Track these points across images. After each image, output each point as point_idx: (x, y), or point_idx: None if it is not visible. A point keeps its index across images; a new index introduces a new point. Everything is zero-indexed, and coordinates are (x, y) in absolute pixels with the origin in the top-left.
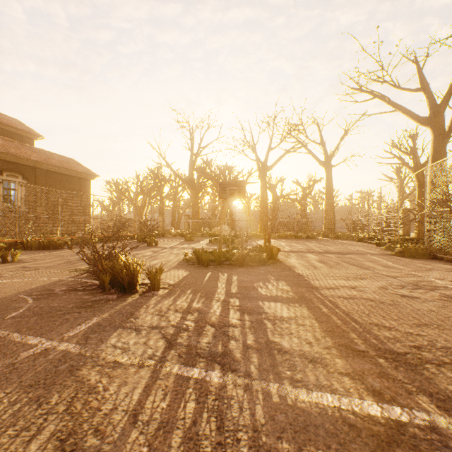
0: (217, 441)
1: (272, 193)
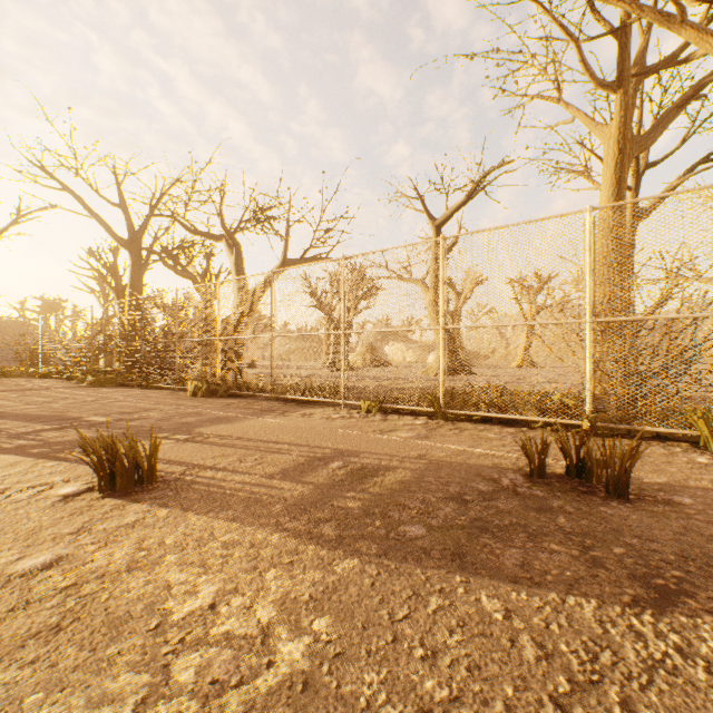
0: None
1: None
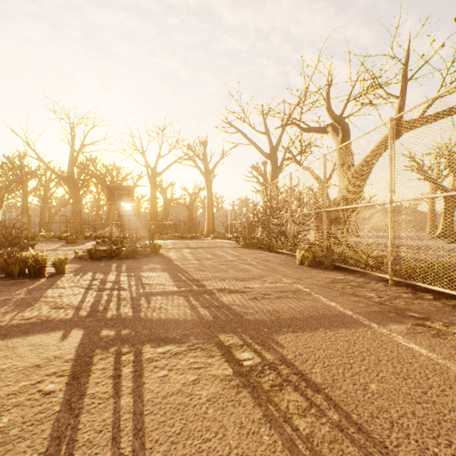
0: (119, 300)
1: (164, 196)
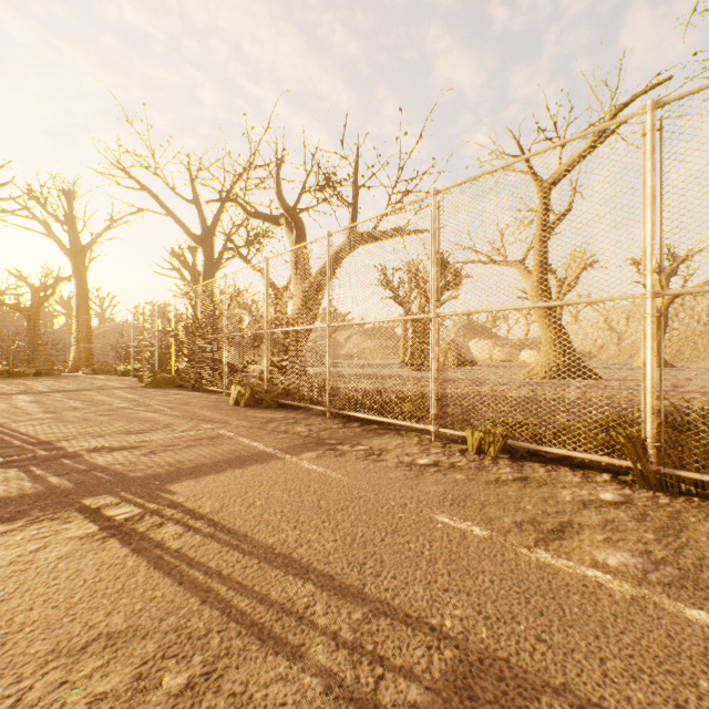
0: None
1: None
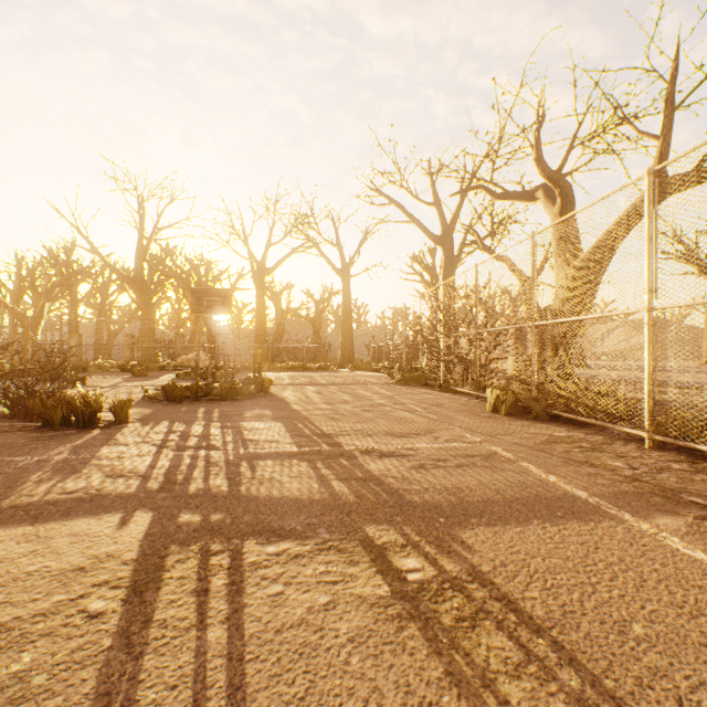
0: (207, 465)
1: (276, 305)
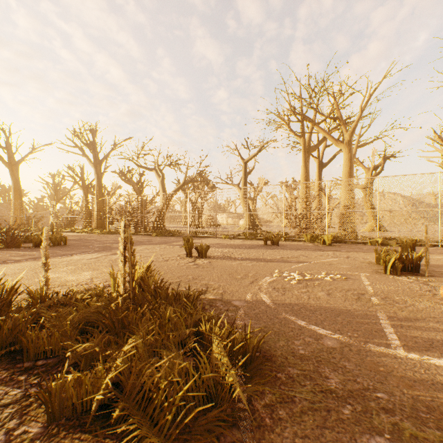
0: None
1: None
